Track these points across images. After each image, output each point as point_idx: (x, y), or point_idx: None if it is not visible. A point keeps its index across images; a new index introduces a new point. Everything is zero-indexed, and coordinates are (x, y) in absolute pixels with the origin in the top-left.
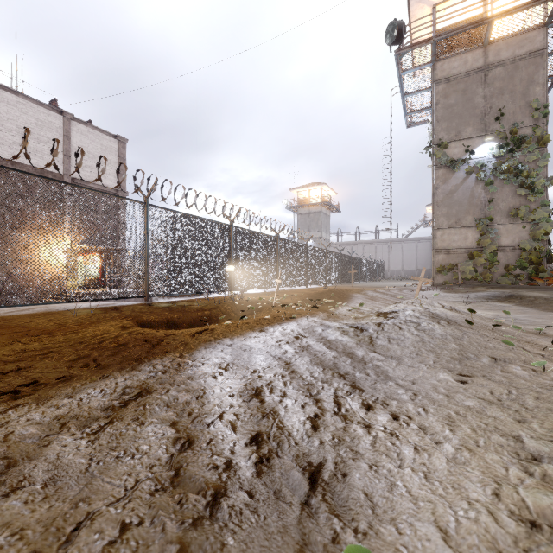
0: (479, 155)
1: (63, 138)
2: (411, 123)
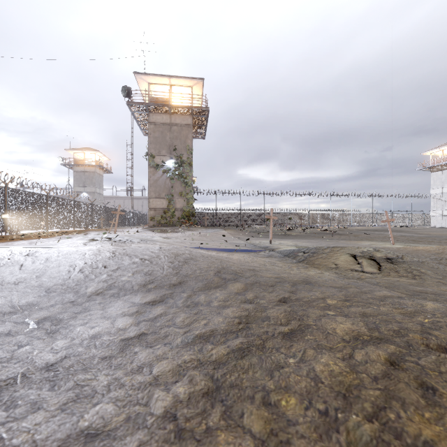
0: (168, 165)
1: None
2: (147, 134)
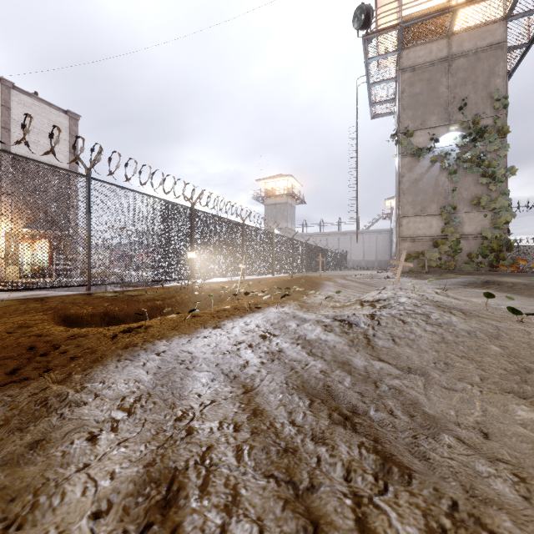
0: (443, 144)
1: (1, 108)
2: (376, 115)
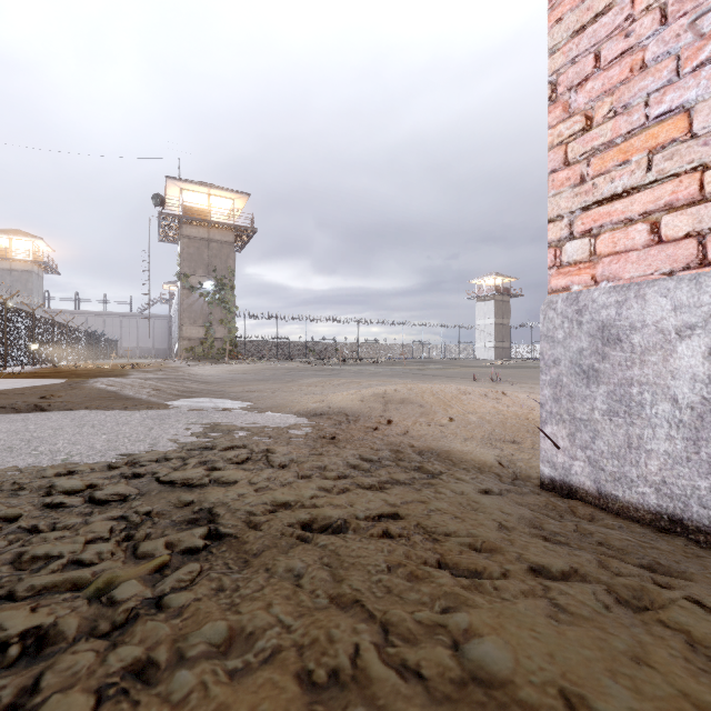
0: (206, 287)
1: None
2: (163, 240)
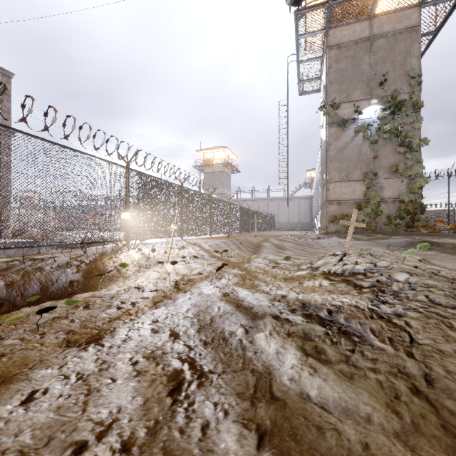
0: (365, 116)
1: None
2: (303, 92)
